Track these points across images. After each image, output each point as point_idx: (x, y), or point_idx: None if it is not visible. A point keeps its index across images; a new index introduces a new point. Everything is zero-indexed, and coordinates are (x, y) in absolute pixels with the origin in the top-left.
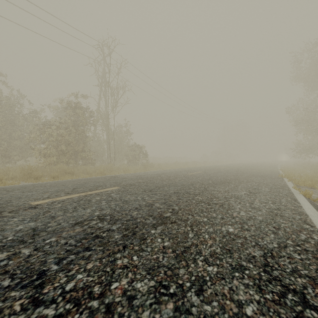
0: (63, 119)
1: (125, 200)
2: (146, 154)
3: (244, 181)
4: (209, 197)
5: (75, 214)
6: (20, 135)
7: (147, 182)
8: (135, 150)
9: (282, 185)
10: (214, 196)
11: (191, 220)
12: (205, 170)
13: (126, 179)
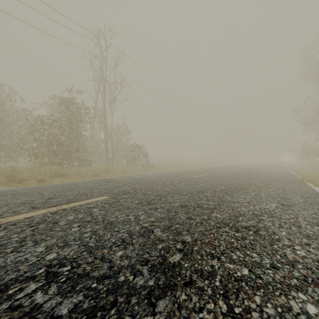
0: (55, 117)
1: (110, 221)
2: (146, 155)
3: (262, 186)
4: (231, 214)
5: (11, 259)
6: (10, 134)
7: (146, 188)
8: (135, 150)
9: (311, 191)
10: (237, 212)
11: (220, 276)
12: (211, 171)
13: (121, 184)
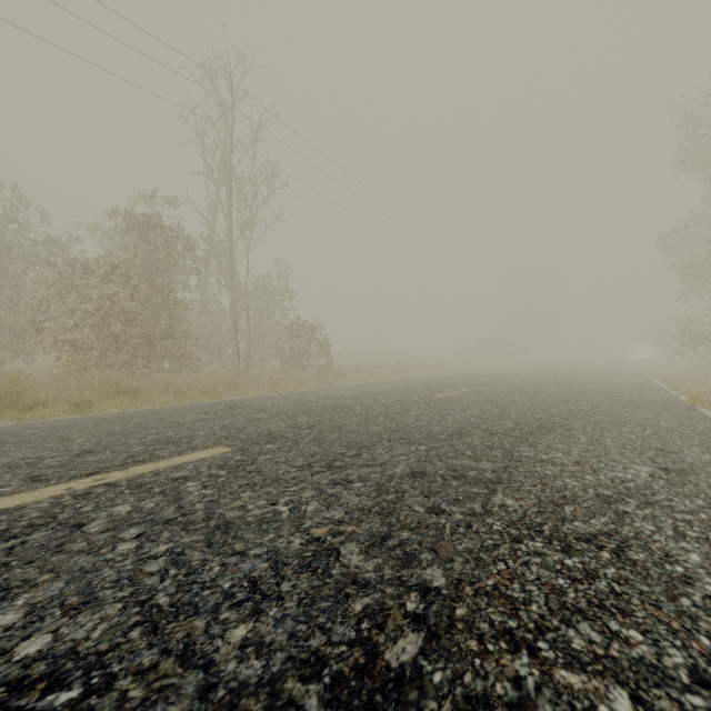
0: (118, 258)
1: (224, 522)
2: (326, 345)
3: (602, 419)
4: (543, 497)
5: None
6: (15, 298)
7: (324, 426)
8: (301, 335)
9: None
10: (557, 491)
11: None
12: (476, 384)
13: (265, 414)
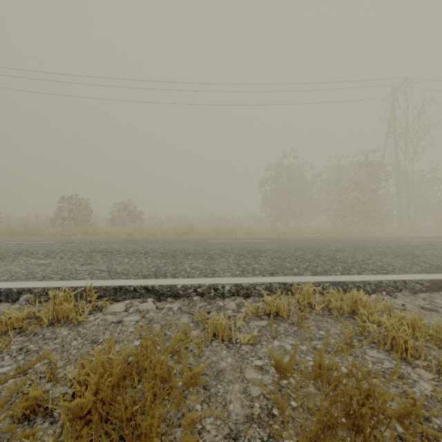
0: (352, 180)
1: None
2: None
3: None
4: None
5: None
6: (309, 199)
7: None
8: None
9: None
10: None
11: None
12: None
13: None
